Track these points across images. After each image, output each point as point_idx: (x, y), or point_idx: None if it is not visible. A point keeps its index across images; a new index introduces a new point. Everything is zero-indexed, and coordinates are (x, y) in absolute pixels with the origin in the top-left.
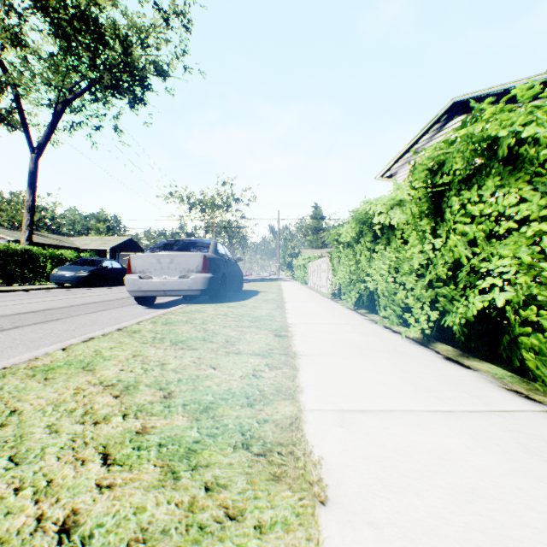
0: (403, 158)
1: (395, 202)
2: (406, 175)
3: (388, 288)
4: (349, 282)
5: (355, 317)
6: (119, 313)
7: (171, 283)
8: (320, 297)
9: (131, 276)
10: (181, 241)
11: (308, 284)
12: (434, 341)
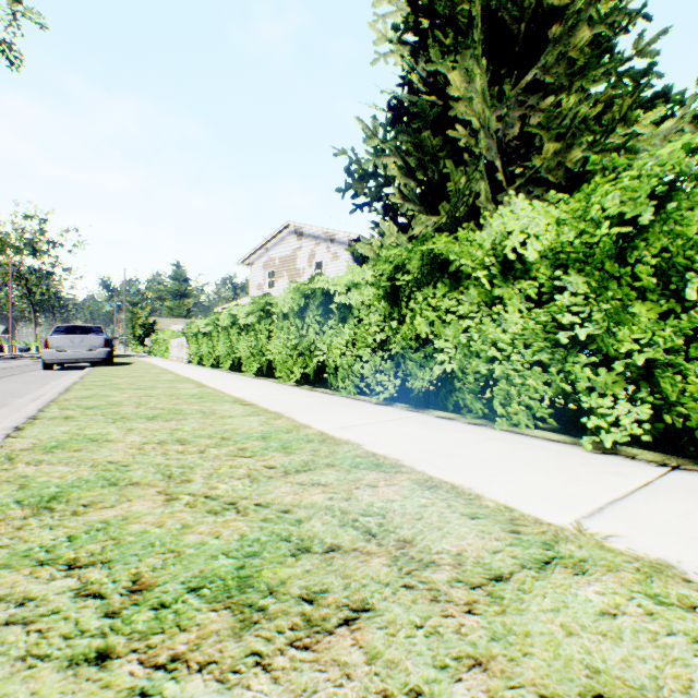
0: (259, 253)
1: (210, 323)
2: (260, 268)
3: (206, 354)
4: (196, 353)
5: (196, 367)
6: (47, 372)
7: (83, 354)
8: (182, 363)
9: (50, 350)
10: (79, 327)
11: (170, 358)
12: (216, 368)
